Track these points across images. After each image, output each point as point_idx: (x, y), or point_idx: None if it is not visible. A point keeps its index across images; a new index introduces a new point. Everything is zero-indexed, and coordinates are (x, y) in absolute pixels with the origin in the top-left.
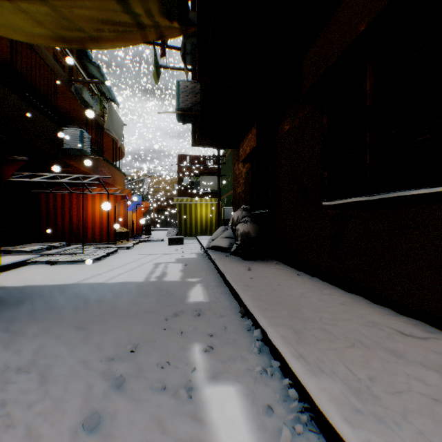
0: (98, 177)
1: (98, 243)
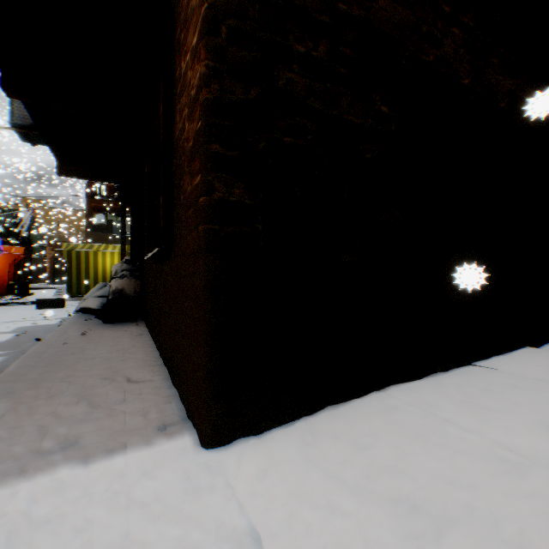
0: None
1: None
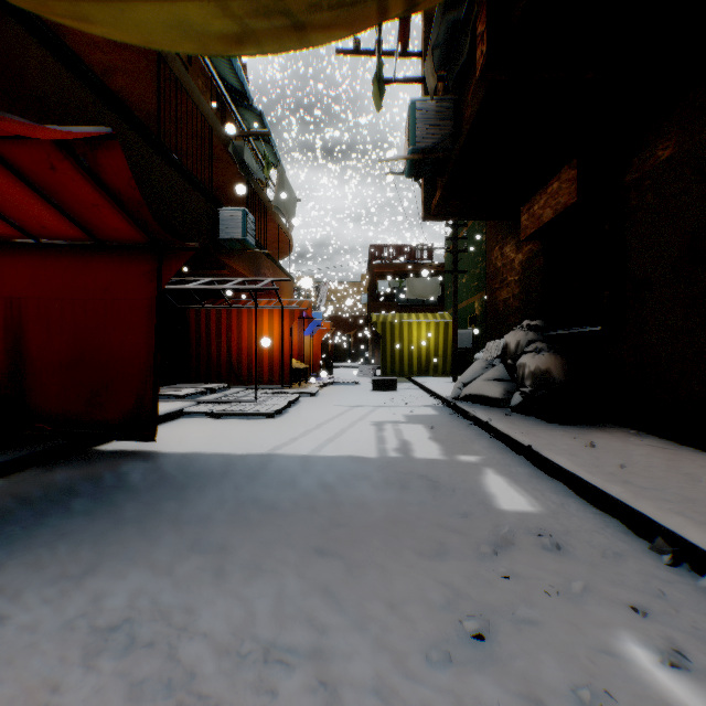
0: (271, 280)
1: (266, 386)
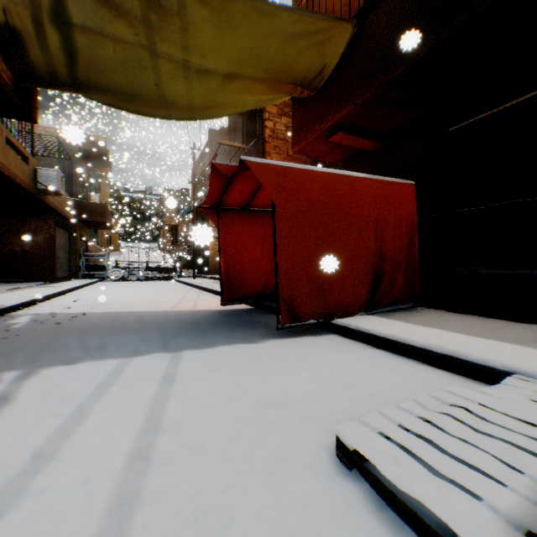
0: None
1: None
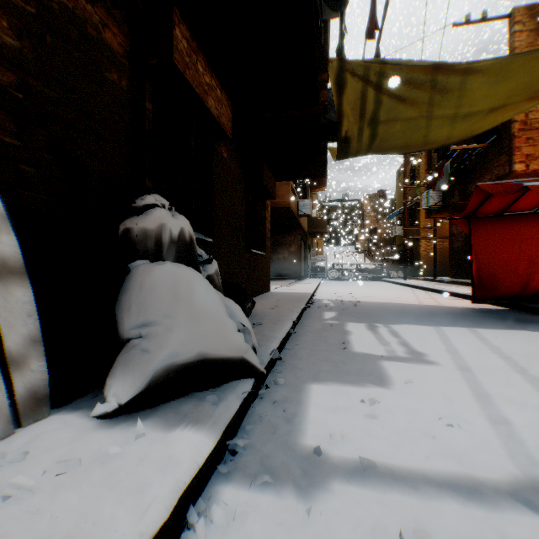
0: None
1: None
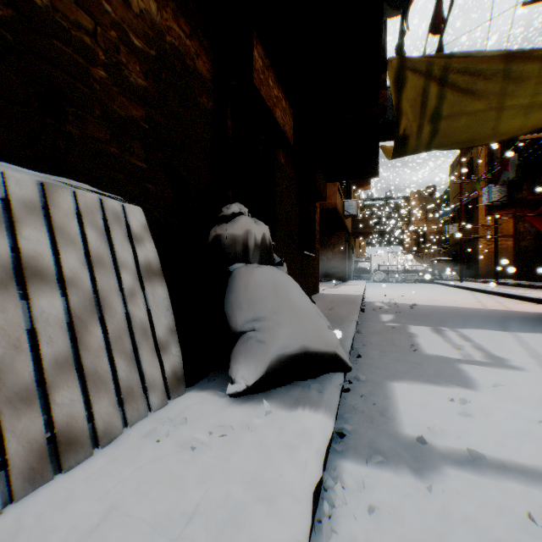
0: None
1: None
